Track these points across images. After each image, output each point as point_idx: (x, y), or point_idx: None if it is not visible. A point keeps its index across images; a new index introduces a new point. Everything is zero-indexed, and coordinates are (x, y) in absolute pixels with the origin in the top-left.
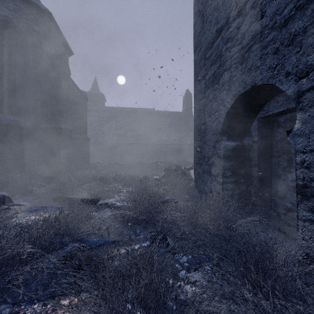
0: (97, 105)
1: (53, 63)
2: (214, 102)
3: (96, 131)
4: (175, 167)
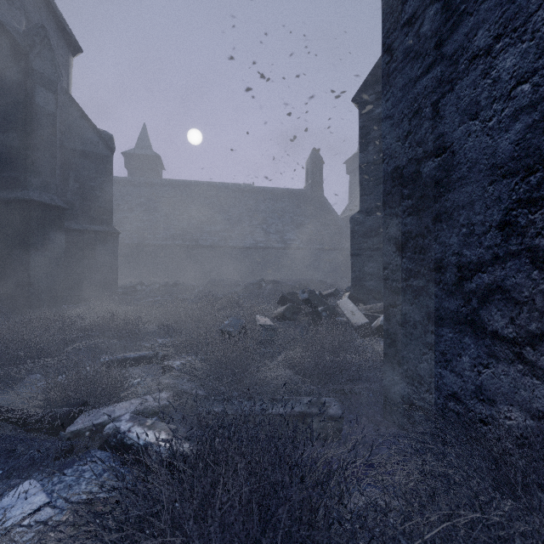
0: (148, 176)
1: (13, 44)
2: (508, 49)
3: (143, 222)
4: (307, 293)
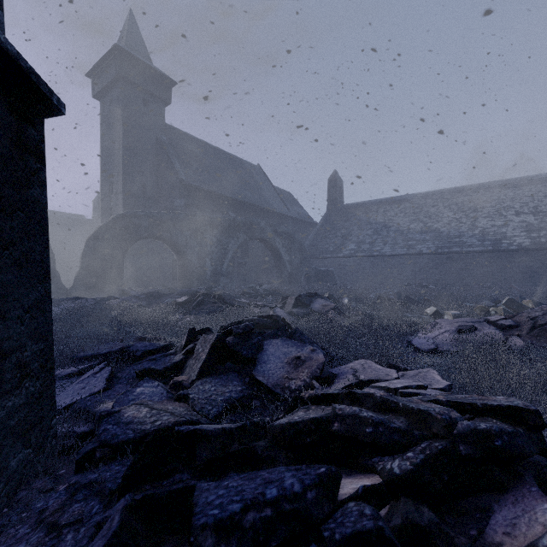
0: None
1: None
2: None
3: None
4: None
